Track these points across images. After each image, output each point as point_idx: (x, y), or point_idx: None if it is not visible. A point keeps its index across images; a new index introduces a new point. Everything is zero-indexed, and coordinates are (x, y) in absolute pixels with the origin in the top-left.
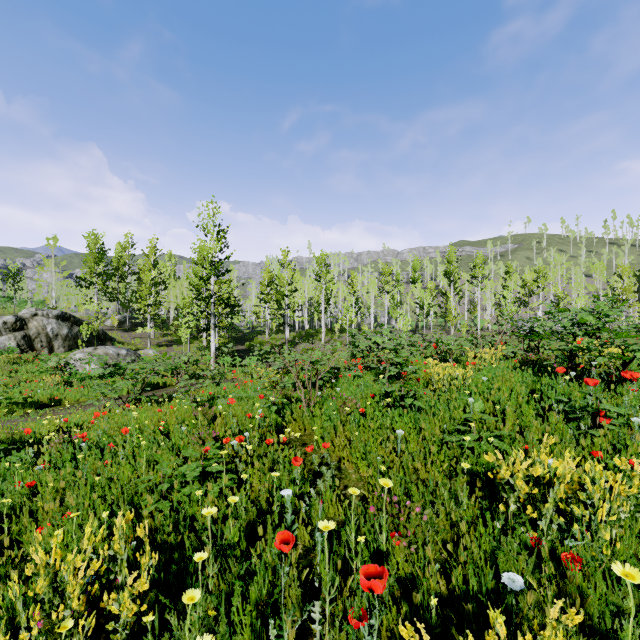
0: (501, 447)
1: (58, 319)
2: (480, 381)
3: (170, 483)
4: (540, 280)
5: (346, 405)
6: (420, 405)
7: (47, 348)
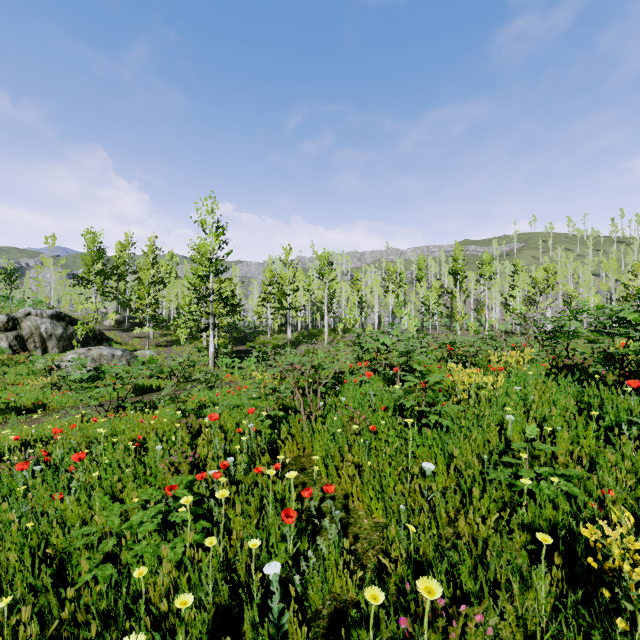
0: (572, 492)
1: (52, 319)
2: (513, 391)
3: (121, 535)
4: (549, 279)
5: (353, 421)
6: (447, 424)
7: (40, 349)
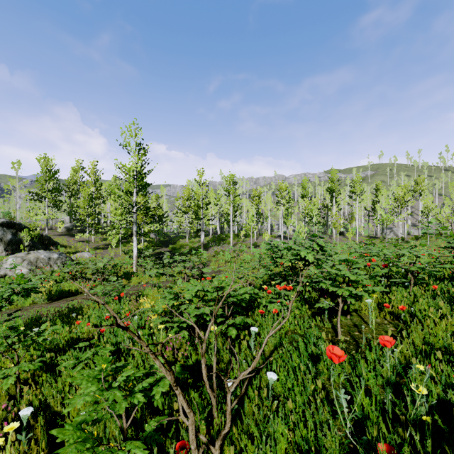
0: None
1: (3, 227)
2: None
3: None
4: (405, 195)
5: None
6: None
7: None
